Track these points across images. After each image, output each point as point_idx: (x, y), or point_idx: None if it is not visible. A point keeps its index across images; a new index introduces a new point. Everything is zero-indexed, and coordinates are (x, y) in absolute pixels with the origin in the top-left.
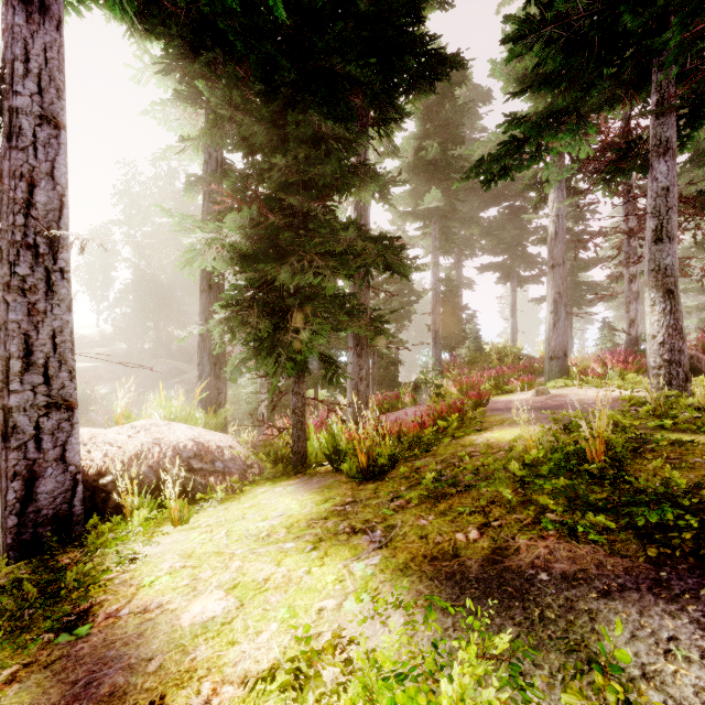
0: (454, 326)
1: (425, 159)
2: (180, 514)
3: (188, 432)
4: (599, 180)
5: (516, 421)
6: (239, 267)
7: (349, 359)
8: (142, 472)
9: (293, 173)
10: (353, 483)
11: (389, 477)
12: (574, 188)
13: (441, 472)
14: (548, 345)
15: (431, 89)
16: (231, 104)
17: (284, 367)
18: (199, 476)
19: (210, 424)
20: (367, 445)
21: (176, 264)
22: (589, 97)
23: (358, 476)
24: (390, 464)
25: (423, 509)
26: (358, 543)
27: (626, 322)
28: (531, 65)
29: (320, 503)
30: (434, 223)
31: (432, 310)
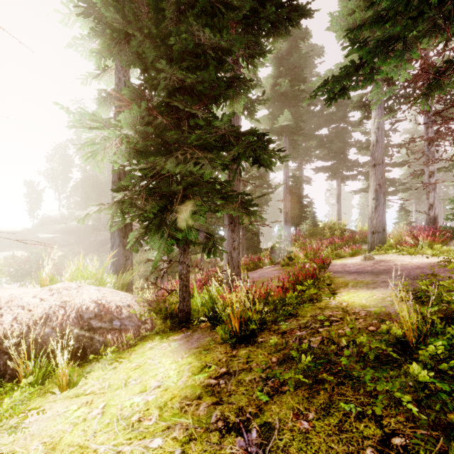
0: (298, 209)
1: (279, 91)
2: (68, 379)
3: (93, 294)
4: (420, 94)
5: (357, 284)
6: (136, 160)
7: (225, 233)
8: (45, 333)
9: (179, 85)
10: (227, 345)
11: (259, 342)
12: (390, 108)
13: (309, 343)
14: (370, 223)
15: (286, 32)
16: (125, 21)
17: (166, 244)
18: (98, 334)
19: (117, 284)
20: (239, 312)
21: (110, 168)
22: (416, 26)
23: (232, 341)
24: (259, 327)
25: (300, 399)
26: (231, 453)
27: (426, 206)
28: (359, 17)
29: (196, 372)
30: (285, 137)
31: (283, 198)
